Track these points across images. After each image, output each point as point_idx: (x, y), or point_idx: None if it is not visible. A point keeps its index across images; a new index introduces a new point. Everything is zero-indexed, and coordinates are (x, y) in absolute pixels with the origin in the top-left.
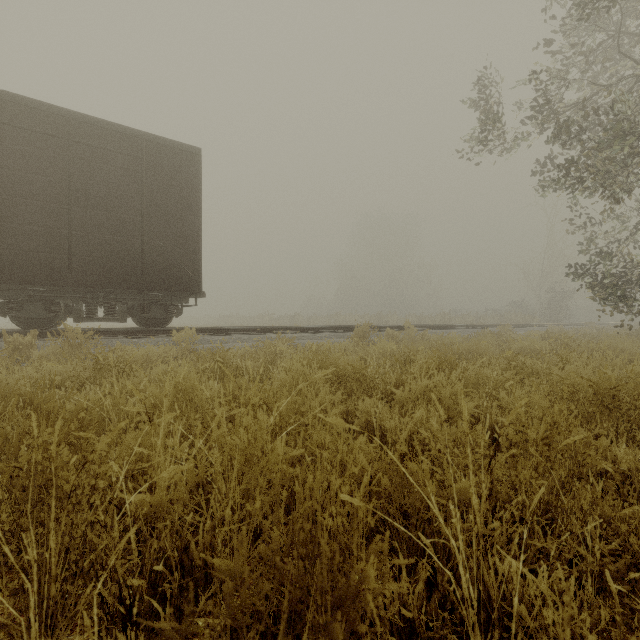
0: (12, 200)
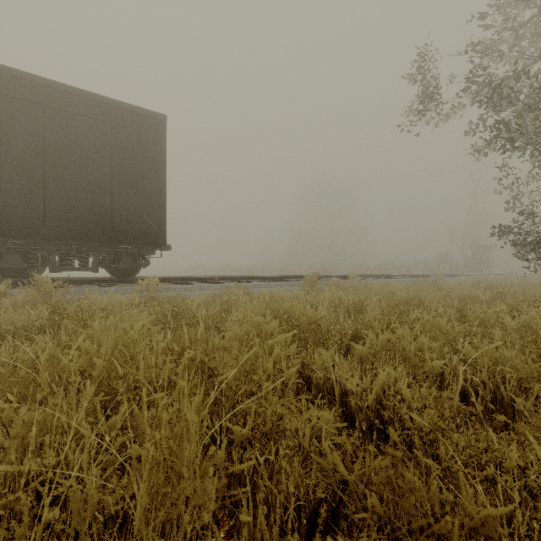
0: None
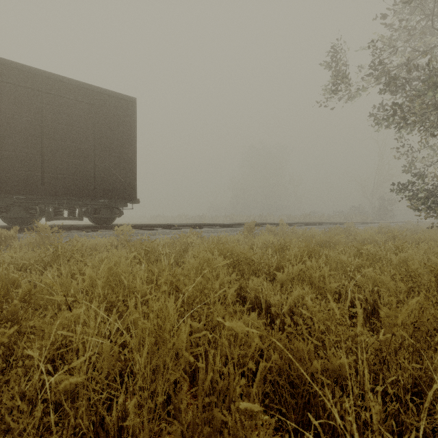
0: (1, 134)
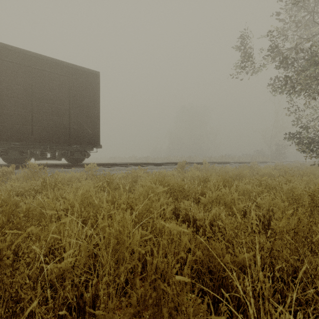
0: (2, 98)
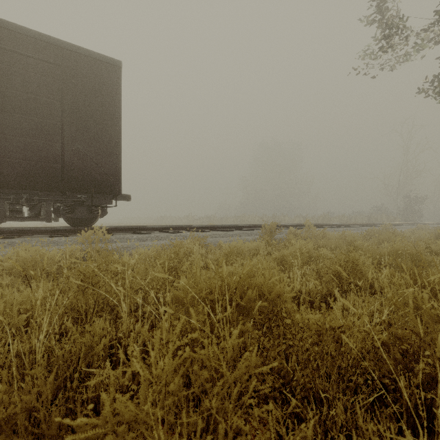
0: None
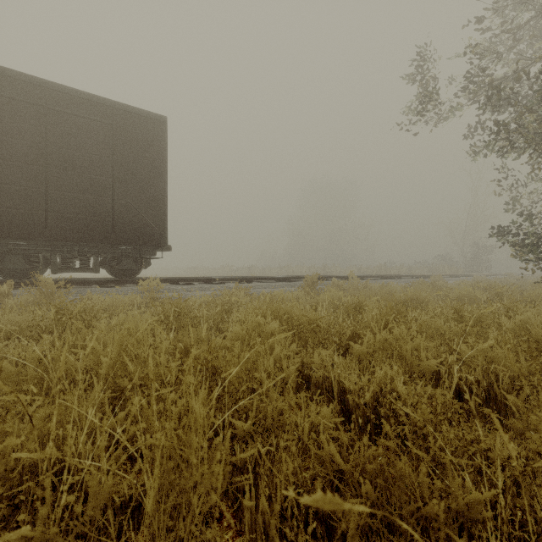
0: None
